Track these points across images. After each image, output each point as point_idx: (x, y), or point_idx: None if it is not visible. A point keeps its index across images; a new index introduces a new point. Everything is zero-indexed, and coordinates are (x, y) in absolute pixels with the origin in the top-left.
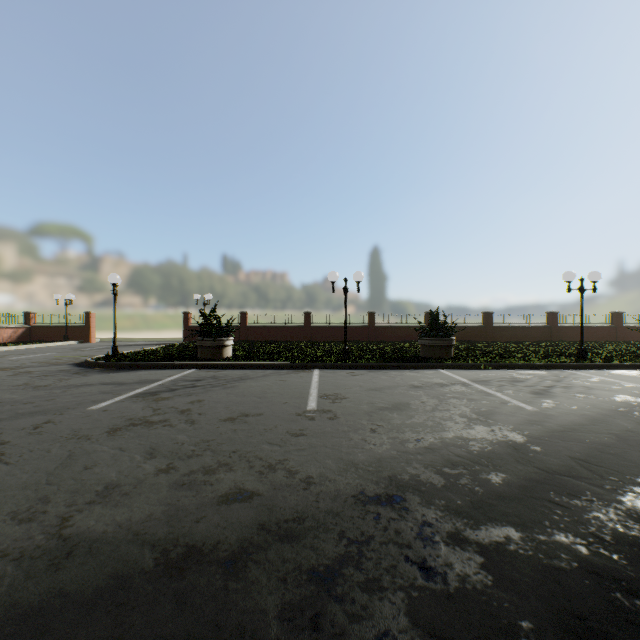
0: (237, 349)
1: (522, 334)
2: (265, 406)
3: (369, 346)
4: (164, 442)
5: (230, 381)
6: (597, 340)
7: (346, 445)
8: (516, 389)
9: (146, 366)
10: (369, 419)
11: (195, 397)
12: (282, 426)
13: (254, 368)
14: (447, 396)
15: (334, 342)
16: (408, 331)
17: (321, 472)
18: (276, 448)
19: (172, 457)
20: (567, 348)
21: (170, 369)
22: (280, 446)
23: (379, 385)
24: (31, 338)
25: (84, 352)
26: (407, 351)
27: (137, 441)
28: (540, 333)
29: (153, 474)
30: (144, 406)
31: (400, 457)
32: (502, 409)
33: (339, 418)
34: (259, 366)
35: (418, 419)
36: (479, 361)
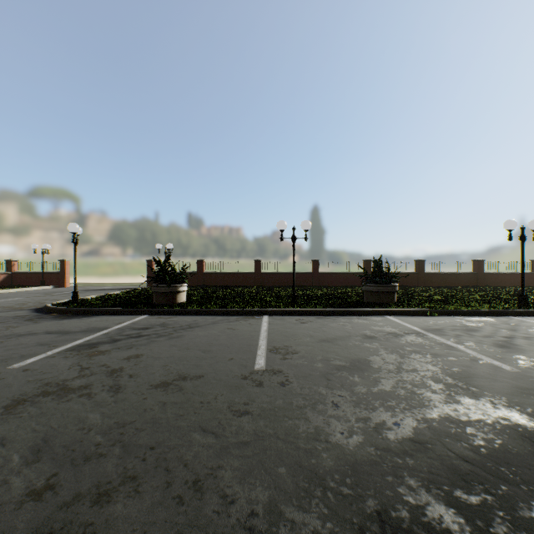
0: (193, 294)
1: (451, 280)
2: (208, 364)
3: (314, 291)
4: (66, 427)
5: (178, 329)
6: (519, 285)
7: (304, 434)
8: (476, 340)
9: (100, 312)
10: (327, 385)
11: (134, 351)
12: (223, 397)
13: (205, 314)
14: (407, 350)
15: (282, 287)
16: (348, 277)
17: (271, 500)
18: (210, 440)
19: (62, 460)
20: (499, 293)
21: (123, 315)
22: (216, 436)
23: (330, 335)
24: (12, 283)
25: (52, 296)
26: (350, 296)
27: (32, 425)
28: (467, 279)
29: (14, 504)
30: (73, 363)
31: (382, 462)
32: (477, 369)
33: (292, 383)
34: (210, 312)
35: (386, 385)
36: (423, 307)
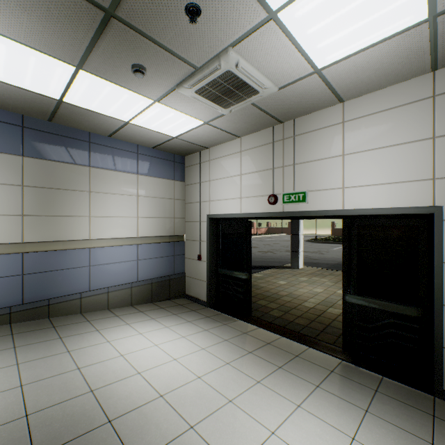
0: None
1: None
2: None
3: None
4: None
5: None
6: None
7: None
8: None
9: (331, 243)
10: None
11: None
12: None
13: None
14: None
15: None
16: None
17: None
18: None
19: None
20: None
21: (341, 244)
22: None
23: None
24: (268, 232)
25: None
26: None
27: None
28: None
29: None
30: None
31: None
32: None
33: None
34: None
35: None
36: None
